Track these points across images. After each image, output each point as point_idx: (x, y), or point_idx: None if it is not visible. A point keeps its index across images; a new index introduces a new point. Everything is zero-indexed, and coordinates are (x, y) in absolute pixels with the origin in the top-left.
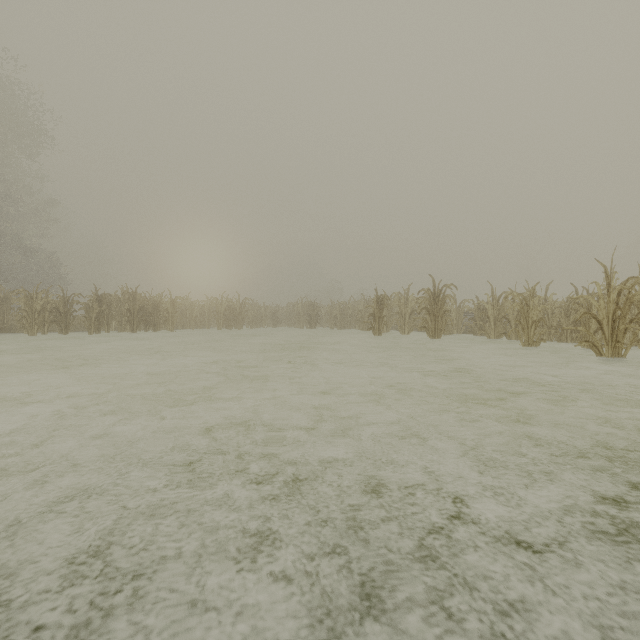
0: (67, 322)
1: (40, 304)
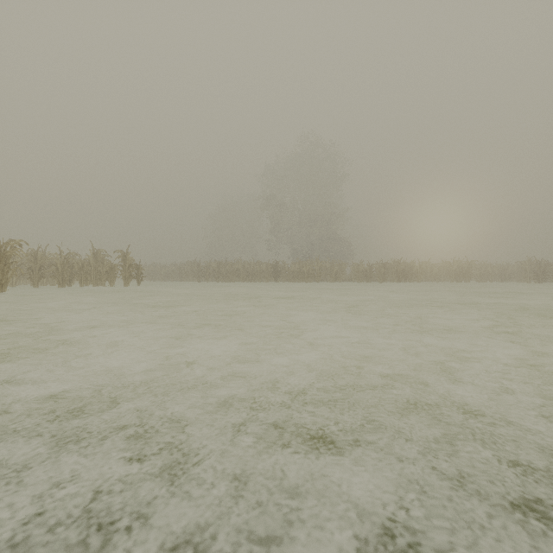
0: (370, 277)
1: (361, 269)
